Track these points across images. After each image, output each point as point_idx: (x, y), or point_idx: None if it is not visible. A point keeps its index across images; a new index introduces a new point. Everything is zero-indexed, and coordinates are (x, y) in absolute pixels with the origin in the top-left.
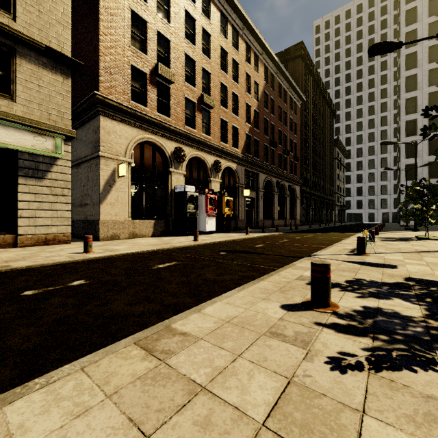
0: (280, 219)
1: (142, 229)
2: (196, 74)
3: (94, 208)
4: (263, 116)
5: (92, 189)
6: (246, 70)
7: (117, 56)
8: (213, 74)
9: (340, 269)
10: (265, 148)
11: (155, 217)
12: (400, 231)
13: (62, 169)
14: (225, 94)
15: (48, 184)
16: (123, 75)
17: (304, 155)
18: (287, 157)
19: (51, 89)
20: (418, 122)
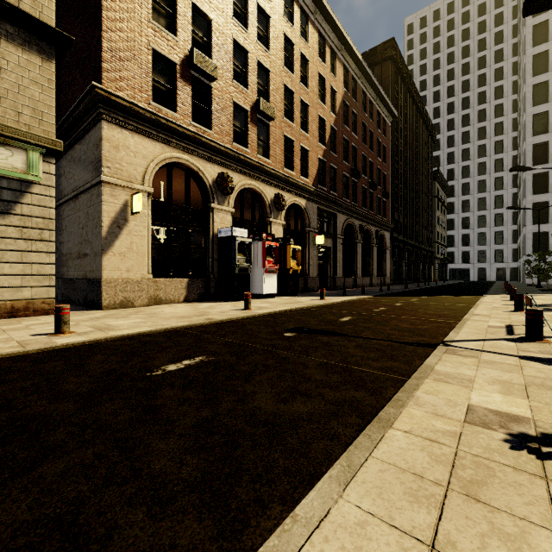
0: (365, 276)
1: (170, 291)
2: (249, 70)
3: (95, 260)
4: (342, 136)
5: (92, 233)
6: (319, 71)
7: (130, 34)
8: (274, 73)
9: (539, 385)
10: (344, 180)
11: (188, 273)
12: (539, 294)
13: (40, 200)
14: (290, 101)
15: (16, 222)
16: (140, 63)
17: (395, 190)
18: (374, 193)
19: (22, 76)
20: (550, 145)
